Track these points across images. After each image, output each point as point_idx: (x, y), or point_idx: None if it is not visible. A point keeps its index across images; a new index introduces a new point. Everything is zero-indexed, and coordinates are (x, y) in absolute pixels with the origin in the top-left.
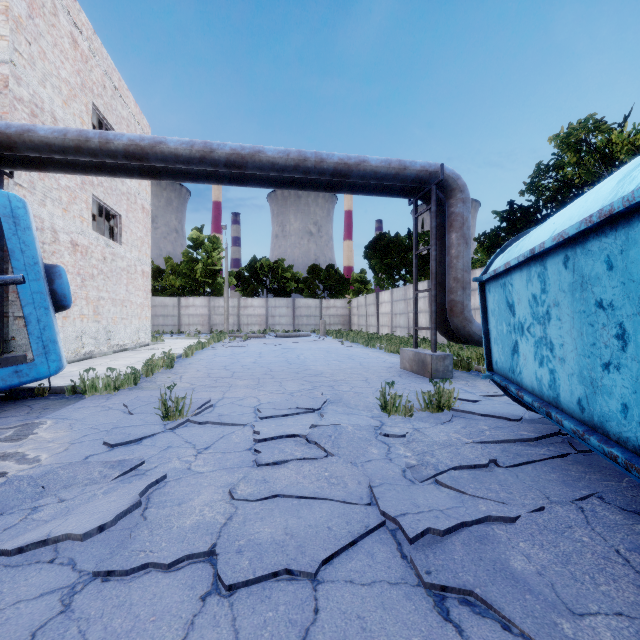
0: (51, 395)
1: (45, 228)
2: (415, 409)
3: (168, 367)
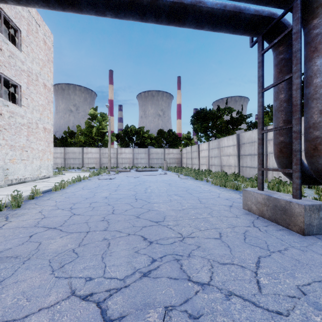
0: None
1: None
2: None
3: (14, 206)
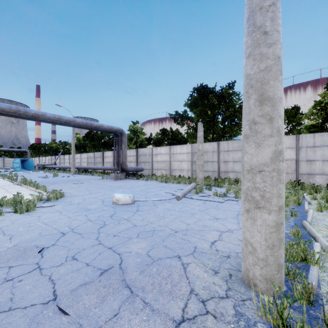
0: None
1: None
2: None
3: None
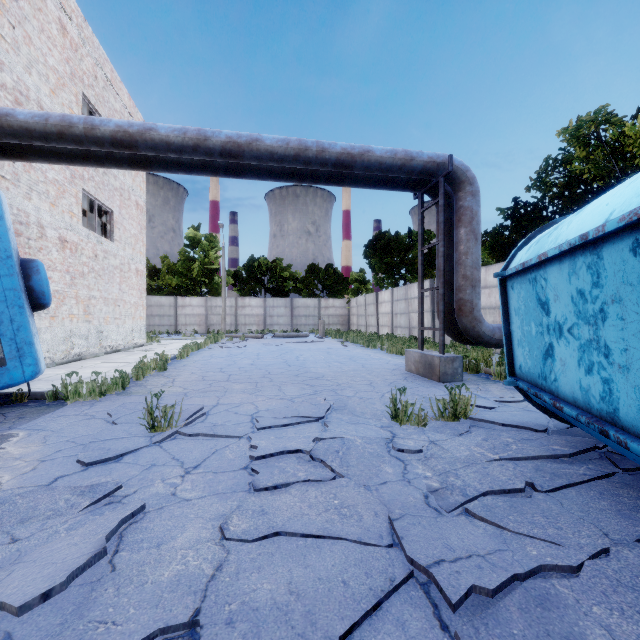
0: (30, 401)
1: (31, 223)
2: (428, 417)
3: (161, 369)
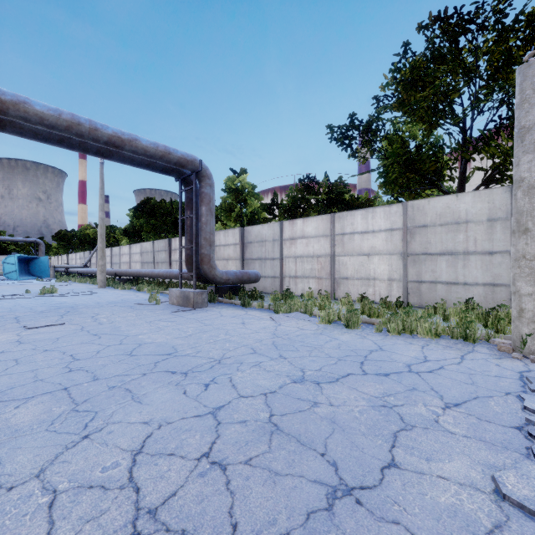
0: None
1: None
2: None
3: None
